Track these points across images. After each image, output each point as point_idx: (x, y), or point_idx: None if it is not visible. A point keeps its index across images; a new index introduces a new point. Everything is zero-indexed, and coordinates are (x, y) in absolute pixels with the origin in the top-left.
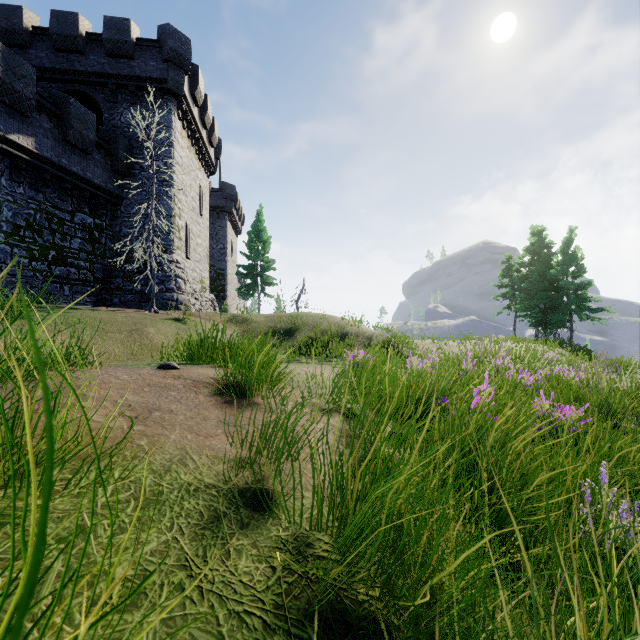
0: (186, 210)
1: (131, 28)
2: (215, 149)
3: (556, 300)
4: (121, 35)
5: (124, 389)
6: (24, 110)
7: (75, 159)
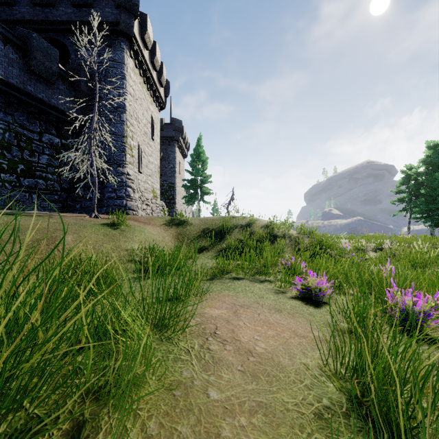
0: (138, 133)
1: None
2: (164, 89)
3: None
4: None
5: None
6: None
7: (40, 87)
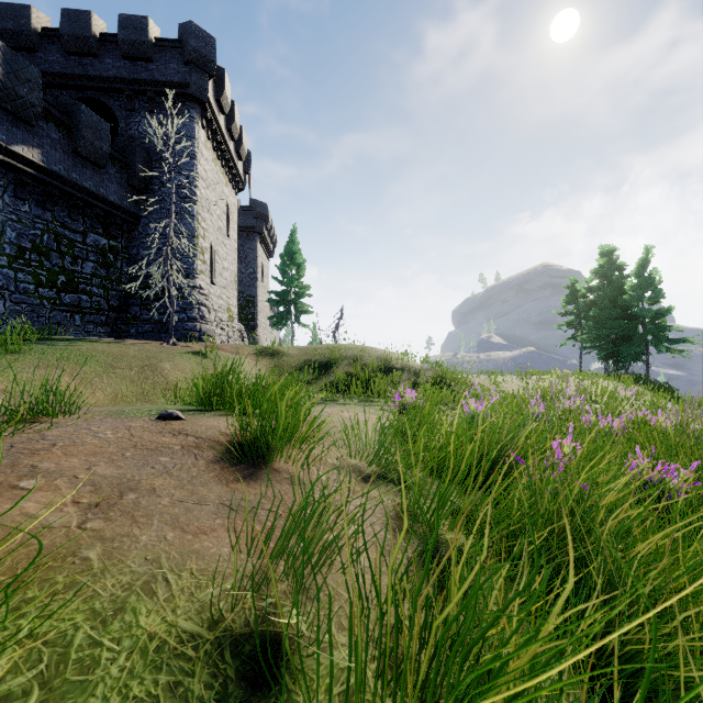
0: (211, 230)
1: (149, 27)
2: (244, 162)
3: (630, 330)
4: (138, 35)
5: (97, 455)
6: (29, 118)
7: (87, 173)
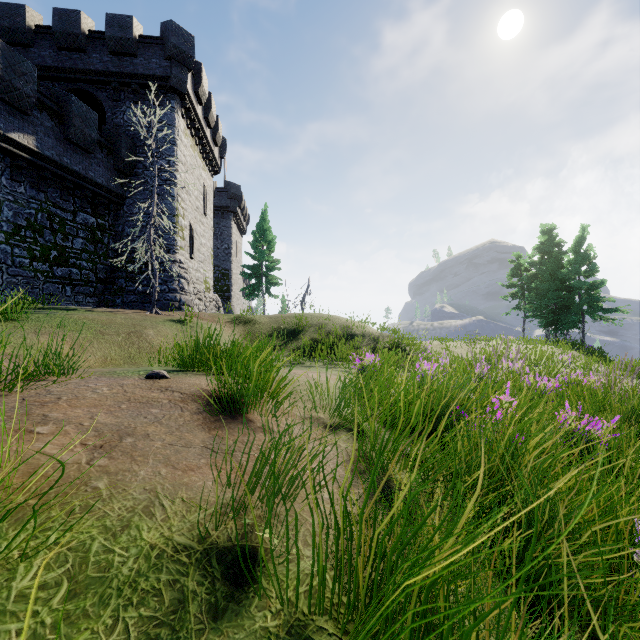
0: (190, 209)
1: (134, 25)
2: (219, 148)
3: (567, 300)
4: (124, 32)
5: (97, 406)
6: (24, 108)
7: (77, 158)
